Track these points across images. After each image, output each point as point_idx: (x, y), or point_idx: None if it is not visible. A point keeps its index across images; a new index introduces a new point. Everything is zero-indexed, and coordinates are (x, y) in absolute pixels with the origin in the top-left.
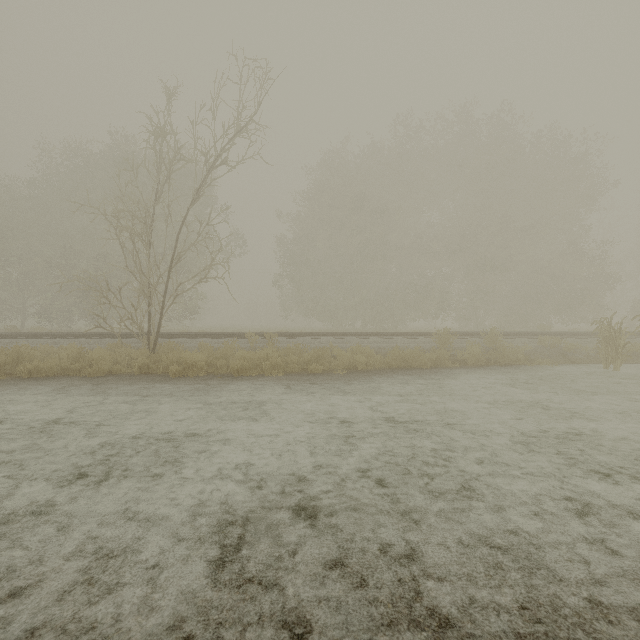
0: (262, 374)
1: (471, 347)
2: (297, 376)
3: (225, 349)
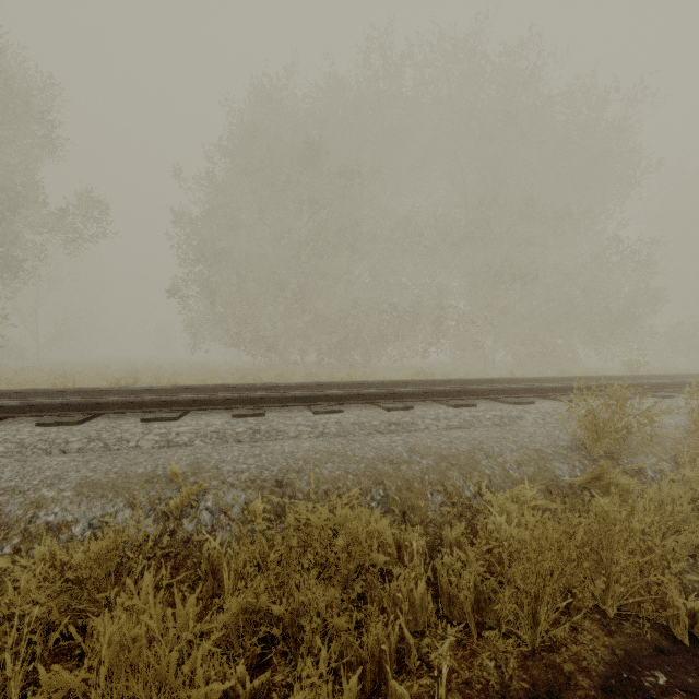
0: None
1: (698, 449)
2: None
3: None
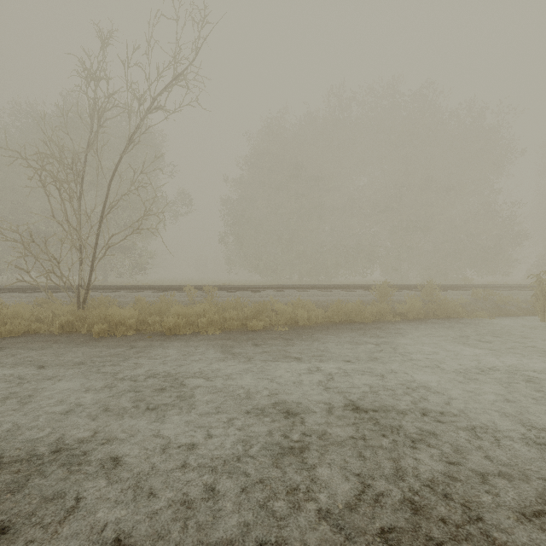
0: (197, 332)
1: (410, 300)
2: (235, 334)
3: (160, 304)
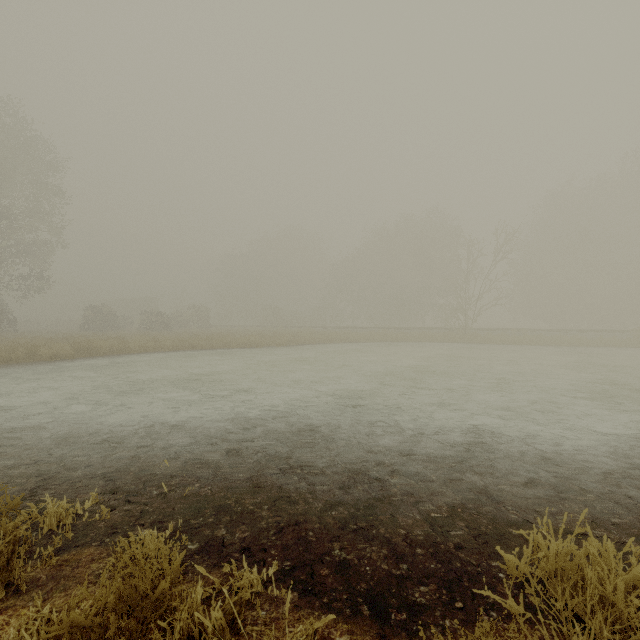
0: (526, 344)
1: None
2: (543, 345)
3: (504, 335)
